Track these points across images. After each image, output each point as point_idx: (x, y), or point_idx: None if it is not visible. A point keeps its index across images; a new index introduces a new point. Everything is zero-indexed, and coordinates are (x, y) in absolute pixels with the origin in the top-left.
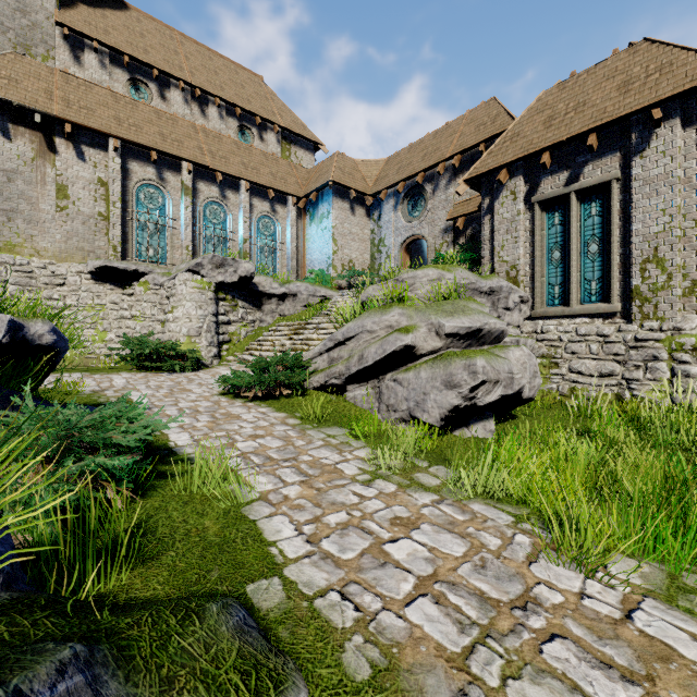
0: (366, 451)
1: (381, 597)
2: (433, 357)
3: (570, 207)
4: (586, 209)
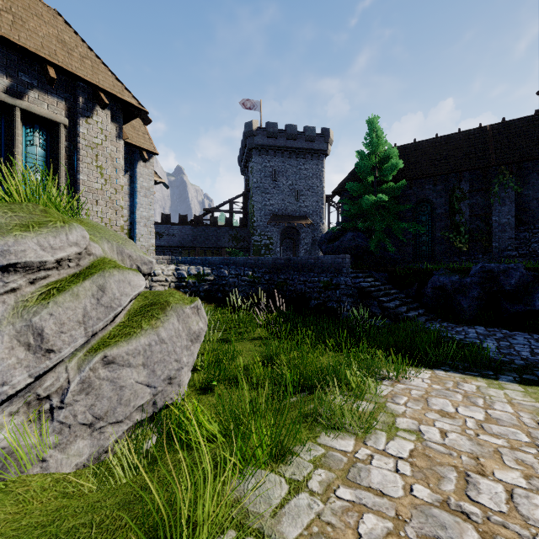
0: (333, 440)
1: (518, 418)
2: (162, 307)
3: (11, 121)
4: (29, 134)
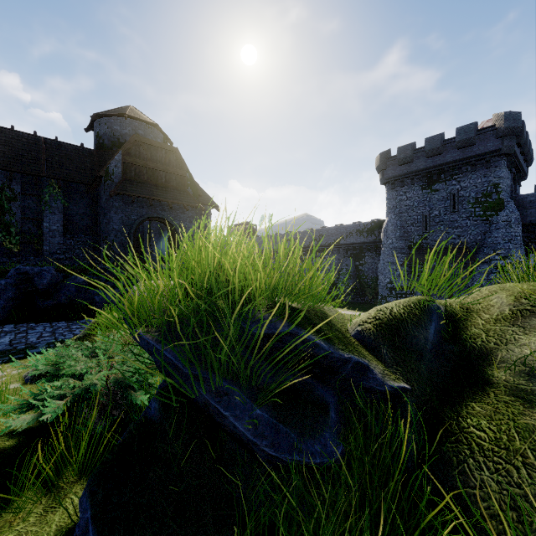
0: None
1: None
2: None
3: None
4: None
